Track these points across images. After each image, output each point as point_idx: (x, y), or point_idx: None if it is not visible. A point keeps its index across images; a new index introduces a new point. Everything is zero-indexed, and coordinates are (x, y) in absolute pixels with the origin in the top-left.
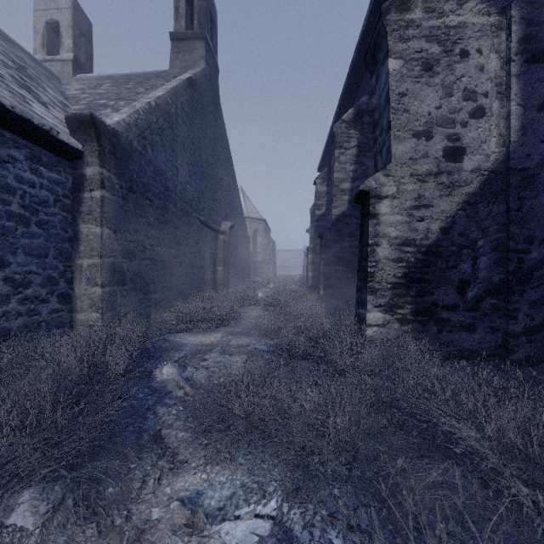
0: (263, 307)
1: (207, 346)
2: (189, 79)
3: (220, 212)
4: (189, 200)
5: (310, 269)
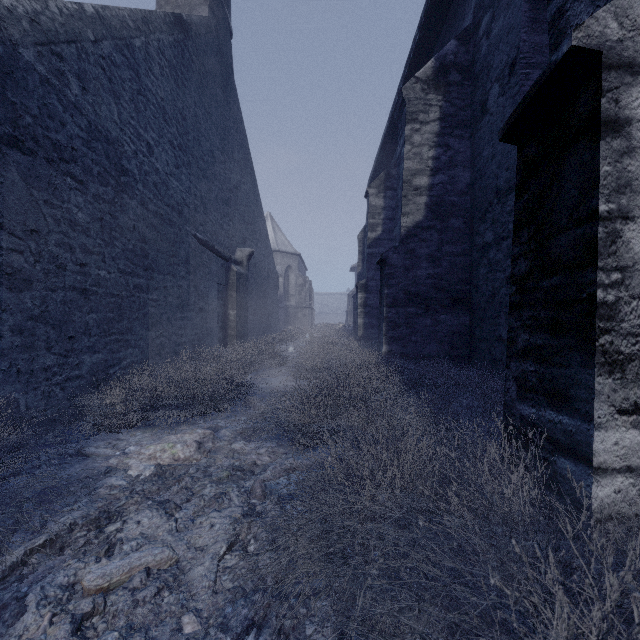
0: (292, 371)
1: (158, 476)
2: (176, 15)
3: (234, 234)
4: (175, 203)
5: (361, 314)
